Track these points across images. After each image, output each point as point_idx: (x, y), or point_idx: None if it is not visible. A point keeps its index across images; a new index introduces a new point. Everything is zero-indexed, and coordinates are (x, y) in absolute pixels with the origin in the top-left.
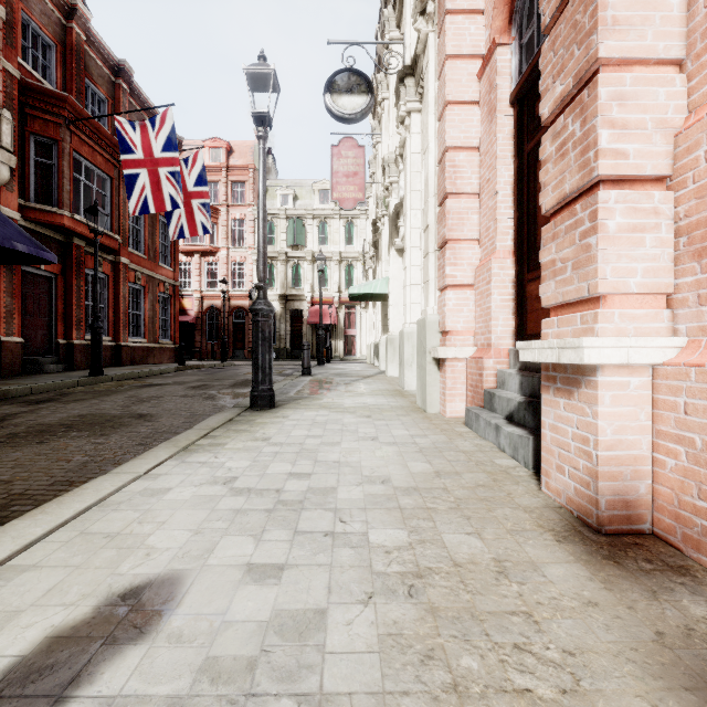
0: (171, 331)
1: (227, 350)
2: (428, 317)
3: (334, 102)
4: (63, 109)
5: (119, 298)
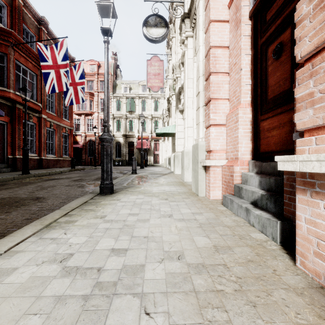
0: (69, 152)
1: (97, 161)
2: (199, 143)
3: (147, 31)
4: (10, 38)
5: (41, 135)
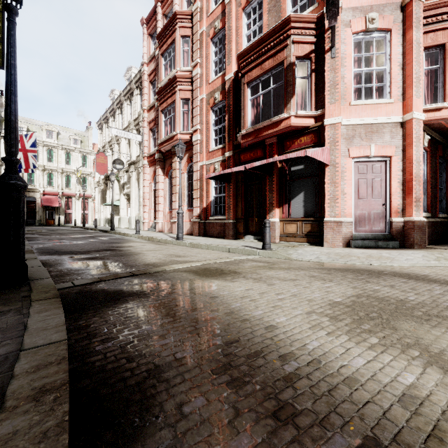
0: None
1: None
2: (141, 216)
3: (115, 166)
4: None
5: None
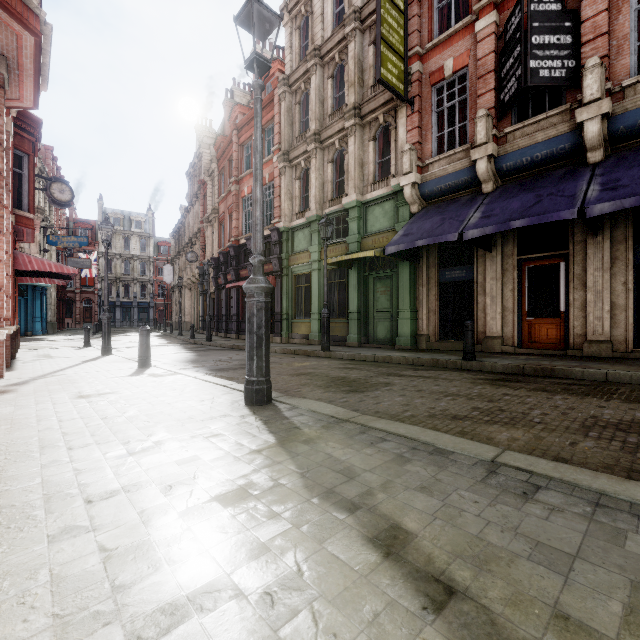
0: None
1: None
2: None
3: None
4: None
5: None
